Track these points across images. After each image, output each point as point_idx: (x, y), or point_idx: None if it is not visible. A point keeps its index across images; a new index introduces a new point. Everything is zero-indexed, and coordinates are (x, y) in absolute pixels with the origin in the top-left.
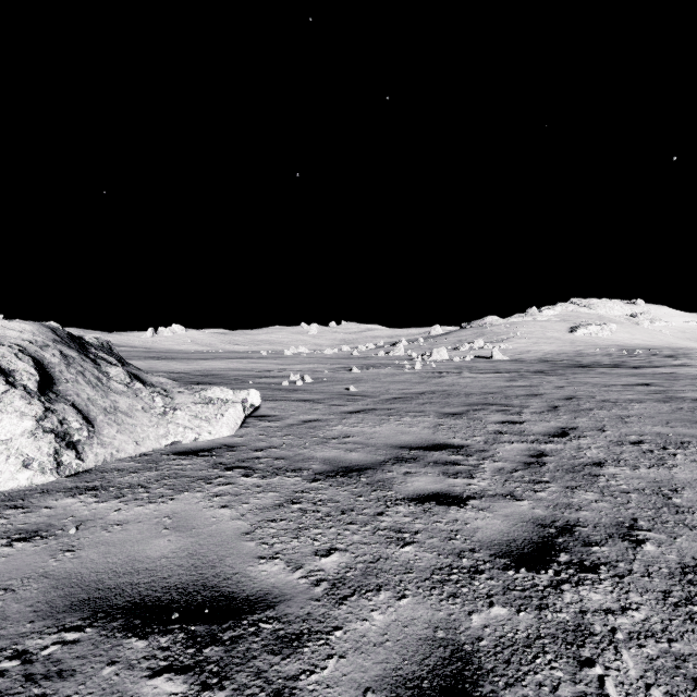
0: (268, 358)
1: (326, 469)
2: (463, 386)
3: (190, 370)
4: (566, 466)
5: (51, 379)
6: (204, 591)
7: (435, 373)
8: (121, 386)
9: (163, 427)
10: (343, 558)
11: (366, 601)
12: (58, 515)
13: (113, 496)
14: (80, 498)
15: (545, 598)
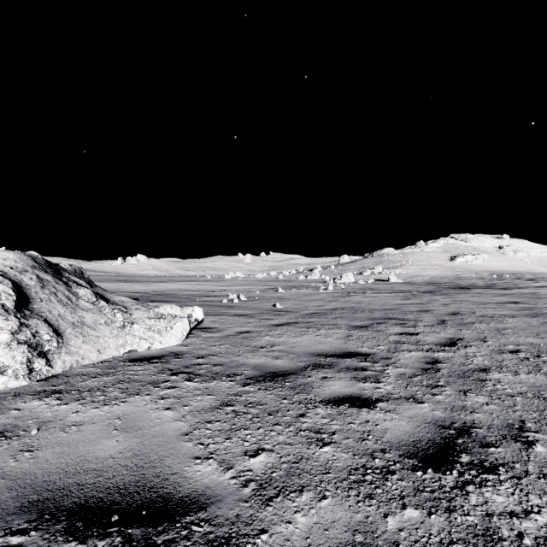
0: (212, 281)
1: (256, 375)
2: (367, 303)
3: (149, 291)
4: (458, 372)
5: (27, 299)
6: (143, 492)
7: (344, 292)
8: (88, 304)
9: (122, 338)
10: (269, 458)
11: (290, 502)
12: (24, 417)
13: (74, 398)
14: (45, 400)
15: (452, 500)
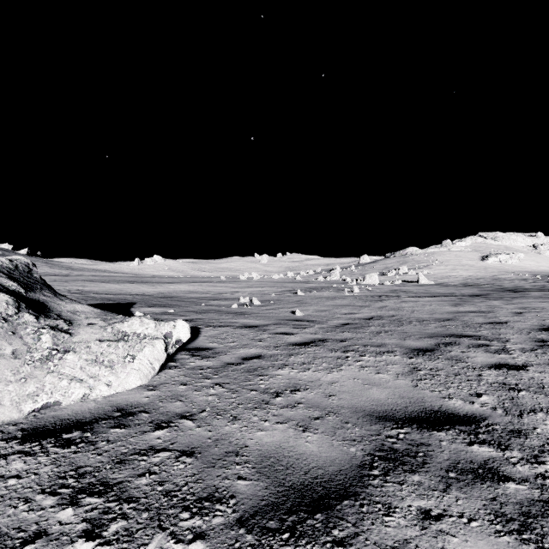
0: (225, 282)
1: (261, 500)
2: (409, 310)
3: (154, 293)
4: None
5: None
6: None
7: (374, 296)
8: None
9: (36, 381)
10: None
11: None
12: None
13: None
14: None
15: None
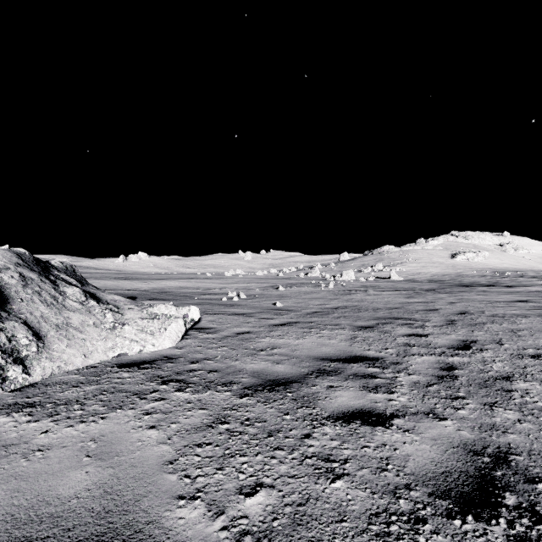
0: (212, 279)
1: (254, 383)
2: (370, 302)
3: (148, 288)
4: (478, 380)
5: (6, 299)
6: None
7: (345, 290)
8: (76, 303)
9: (111, 340)
10: (269, 498)
11: None
12: None
13: (47, 414)
14: (13, 416)
15: None
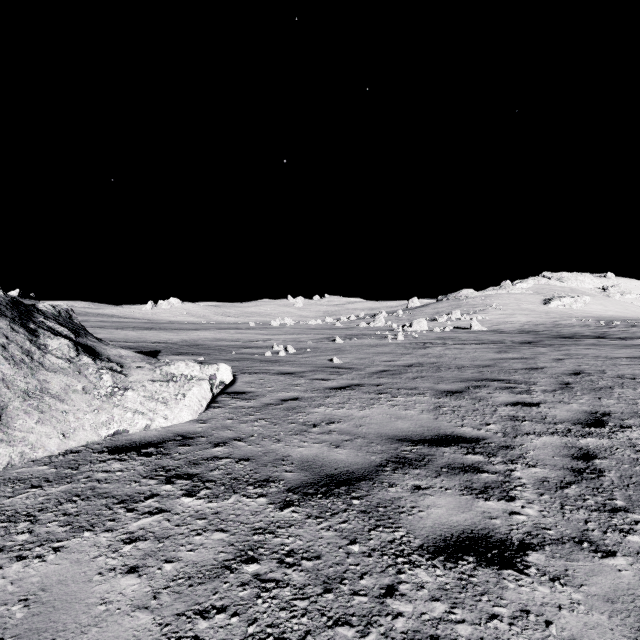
0: (255, 329)
1: (303, 481)
2: (451, 357)
3: (177, 340)
4: (636, 478)
5: None
6: None
7: (418, 343)
8: (61, 361)
9: (106, 412)
10: None
11: None
12: None
13: None
14: None
15: None
